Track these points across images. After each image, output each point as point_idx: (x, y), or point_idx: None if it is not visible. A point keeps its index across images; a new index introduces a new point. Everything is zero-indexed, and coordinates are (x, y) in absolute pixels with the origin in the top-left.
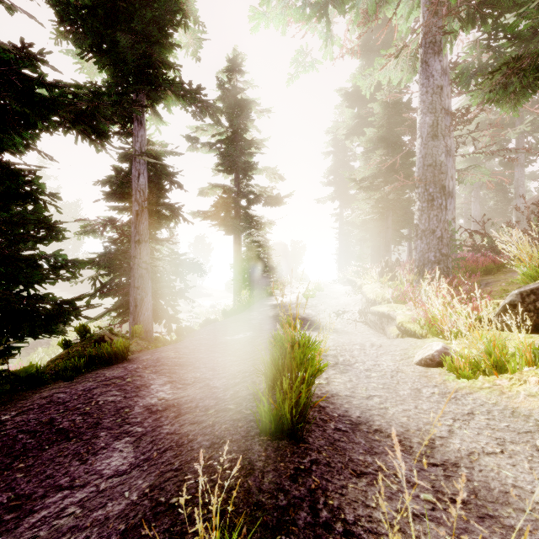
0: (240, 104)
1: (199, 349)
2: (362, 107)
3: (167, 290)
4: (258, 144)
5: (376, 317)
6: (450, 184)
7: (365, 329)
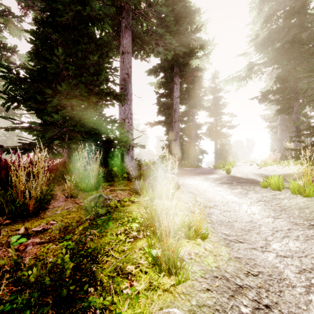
0: (217, 90)
1: None
2: None
3: (197, 159)
4: (225, 104)
5: None
6: None
7: None
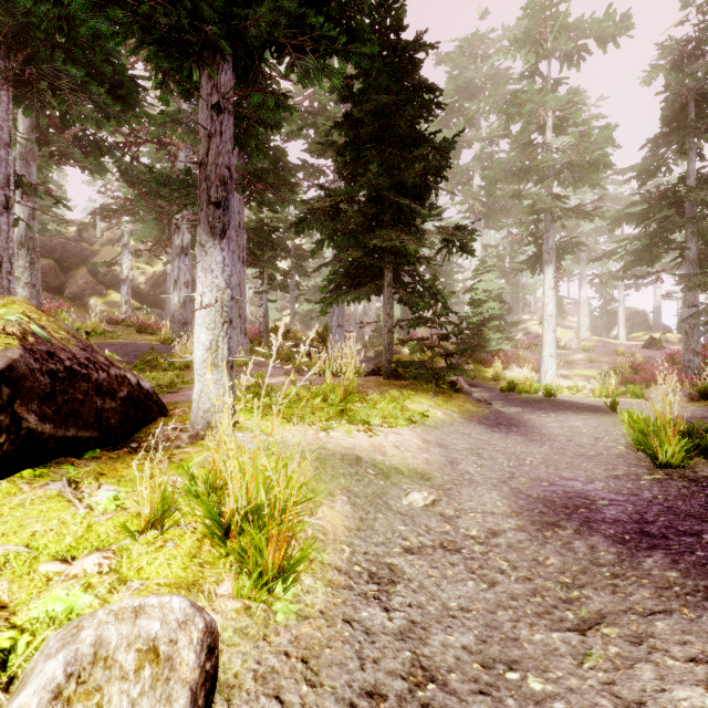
0: None
1: None
2: None
3: None
4: None
5: None
6: None
7: None
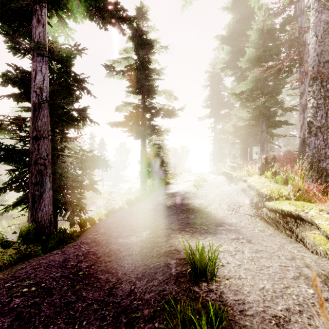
0: (145, 42)
1: (78, 266)
2: (233, 48)
3: (76, 184)
4: (159, 72)
5: (276, 215)
6: (307, 99)
7: (263, 225)
